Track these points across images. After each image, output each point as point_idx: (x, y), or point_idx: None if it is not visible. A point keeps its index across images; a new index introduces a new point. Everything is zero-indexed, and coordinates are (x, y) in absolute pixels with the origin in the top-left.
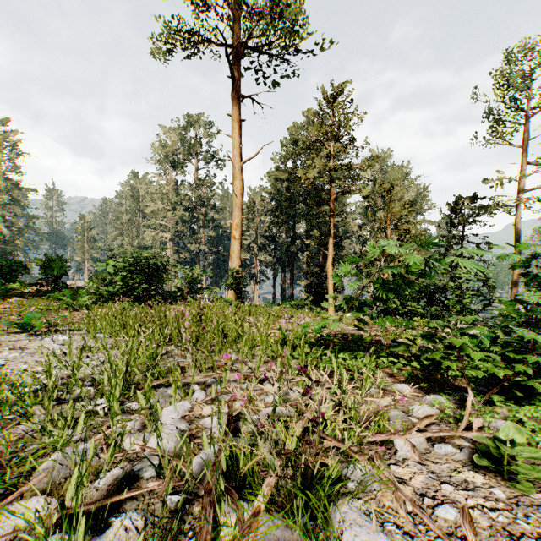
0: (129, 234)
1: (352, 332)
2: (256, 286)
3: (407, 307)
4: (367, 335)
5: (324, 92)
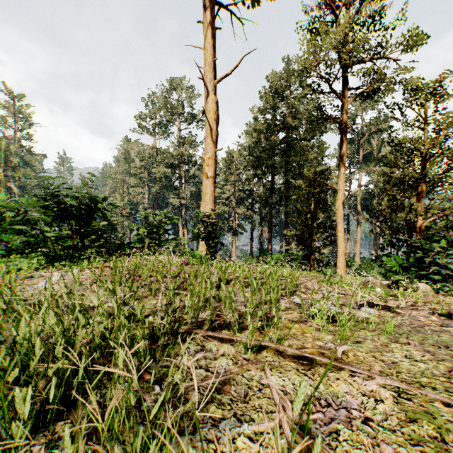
0: (120, 191)
1: None
2: (234, 238)
3: None
4: None
5: None
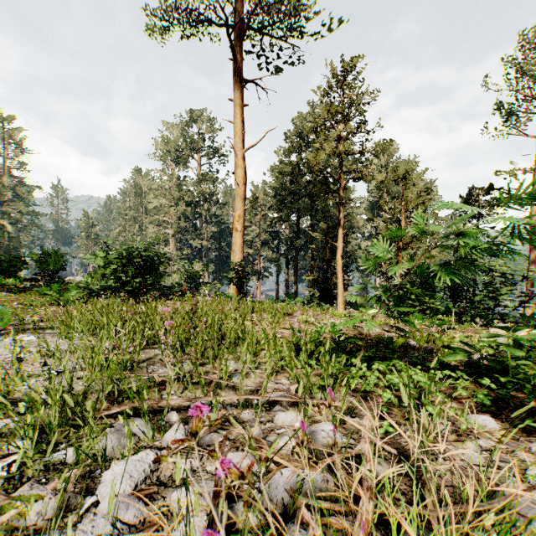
0: (132, 230)
1: (372, 332)
2: (259, 282)
3: (426, 303)
4: (390, 335)
5: (333, 69)
